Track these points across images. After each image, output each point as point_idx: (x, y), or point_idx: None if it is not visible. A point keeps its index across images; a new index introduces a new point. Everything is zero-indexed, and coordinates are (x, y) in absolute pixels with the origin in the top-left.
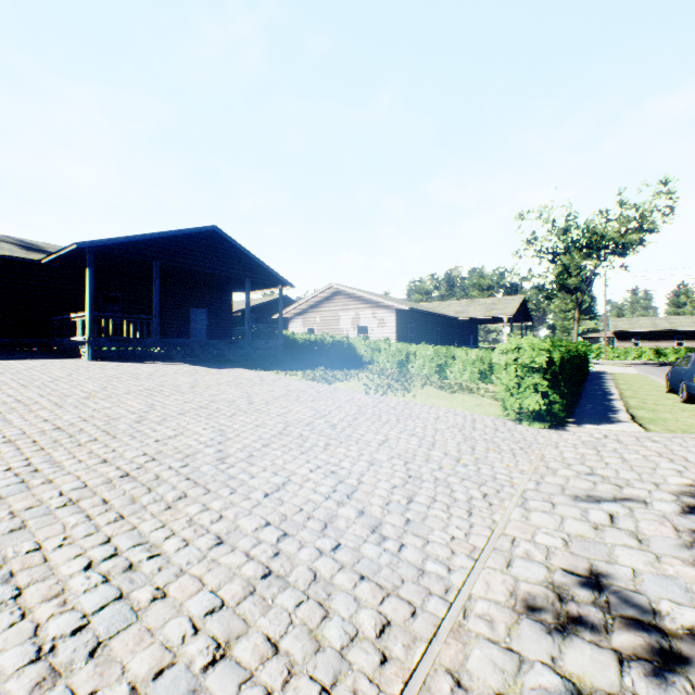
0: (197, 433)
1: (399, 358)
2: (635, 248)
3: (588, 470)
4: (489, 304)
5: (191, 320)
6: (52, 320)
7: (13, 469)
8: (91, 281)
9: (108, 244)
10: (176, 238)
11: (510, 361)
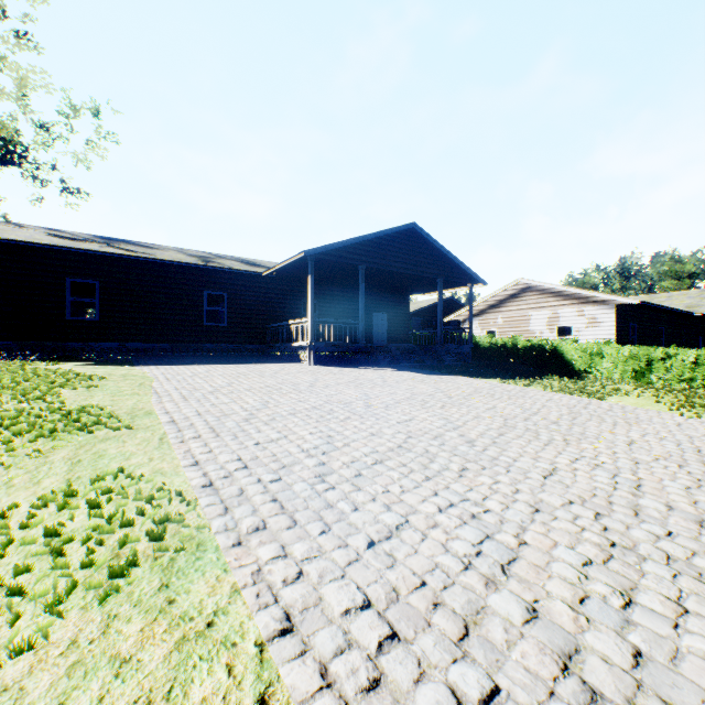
0: (574, 468)
1: (633, 366)
2: None
3: None
4: None
5: (373, 325)
6: (267, 328)
7: (444, 509)
8: (312, 288)
9: (324, 251)
10: (377, 239)
11: None
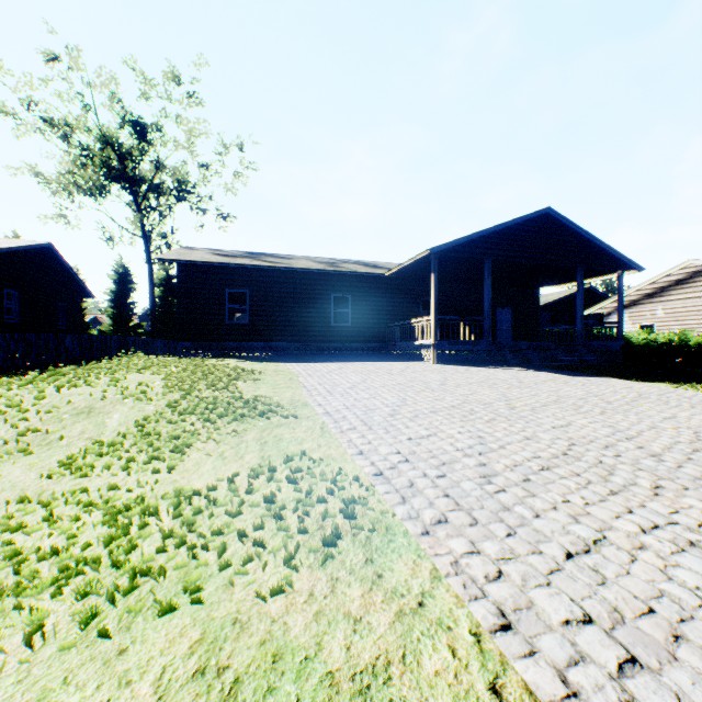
0: None
1: None
2: None
3: None
4: None
5: (496, 322)
6: (387, 327)
7: (647, 530)
8: (435, 286)
9: (447, 247)
10: (505, 230)
11: None
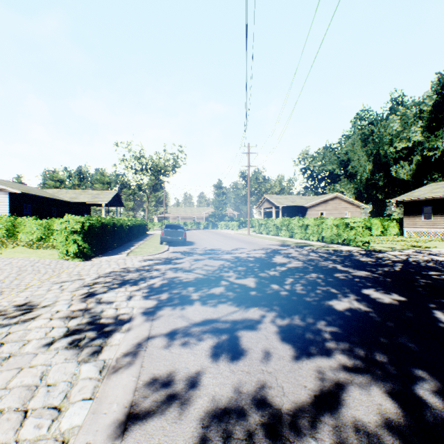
0: None
1: (9, 229)
2: (173, 174)
3: (77, 273)
4: (95, 194)
5: None
6: None
7: None
8: None
9: None
10: None
11: (63, 228)
